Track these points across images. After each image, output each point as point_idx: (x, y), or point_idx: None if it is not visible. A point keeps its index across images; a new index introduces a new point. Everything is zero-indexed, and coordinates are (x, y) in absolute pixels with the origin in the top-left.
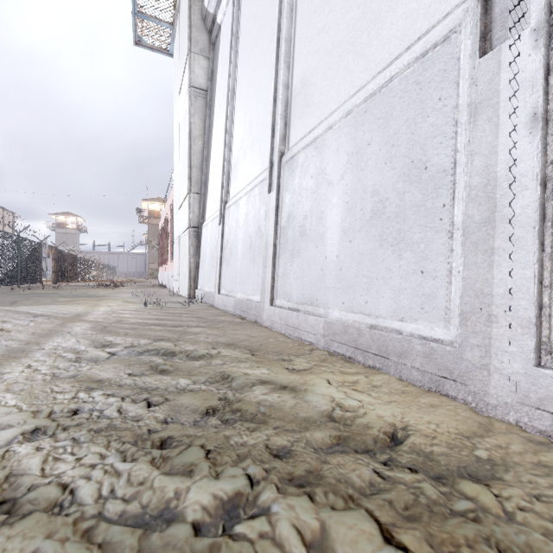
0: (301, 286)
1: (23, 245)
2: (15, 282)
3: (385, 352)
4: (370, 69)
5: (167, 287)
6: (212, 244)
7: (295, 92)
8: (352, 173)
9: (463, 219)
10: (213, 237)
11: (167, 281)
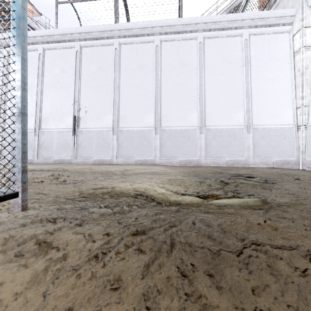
0: (47, 155)
1: None
2: None
3: (64, 161)
4: (61, 127)
5: None
6: None
7: (43, 118)
8: (58, 140)
9: (71, 149)
10: None
11: None
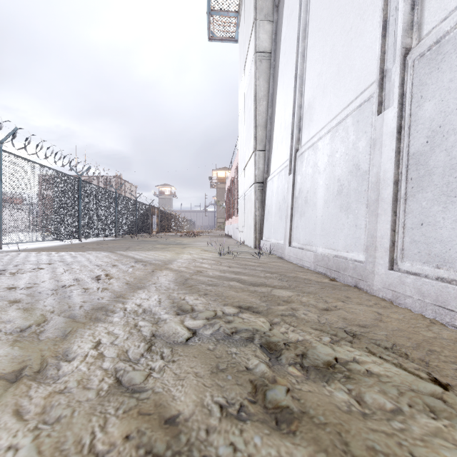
0: None
1: (139, 207)
2: (135, 232)
3: None
4: None
5: (232, 237)
6: (279, 196)
7: None
8: None
9: None
10: (281, 188)
11: (232, 232)
